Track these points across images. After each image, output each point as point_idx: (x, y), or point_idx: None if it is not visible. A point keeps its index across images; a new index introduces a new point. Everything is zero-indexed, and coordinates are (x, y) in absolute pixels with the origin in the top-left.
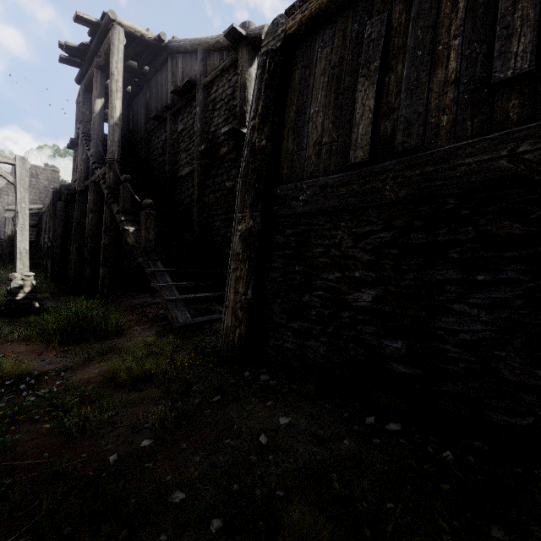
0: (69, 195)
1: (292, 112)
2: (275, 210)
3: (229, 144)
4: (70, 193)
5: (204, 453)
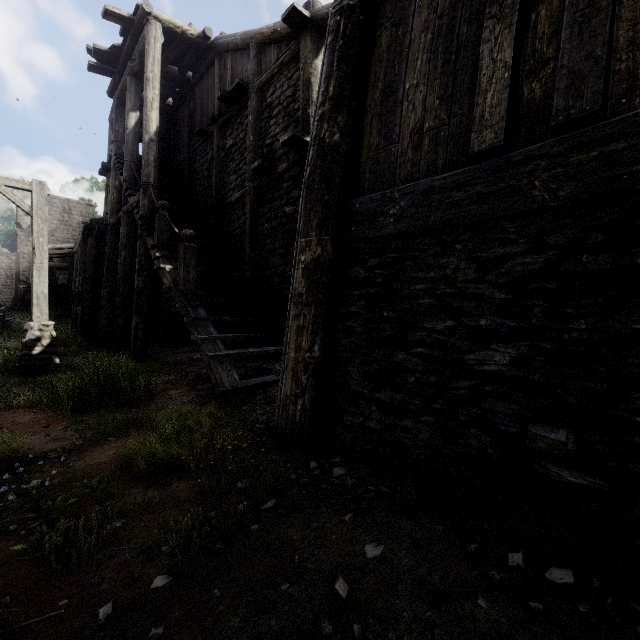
0: (101, 230)
1: (378, 91)
2: (353, 232)
3: (289, 158)
4: (102, 227)
5: (246, 610)
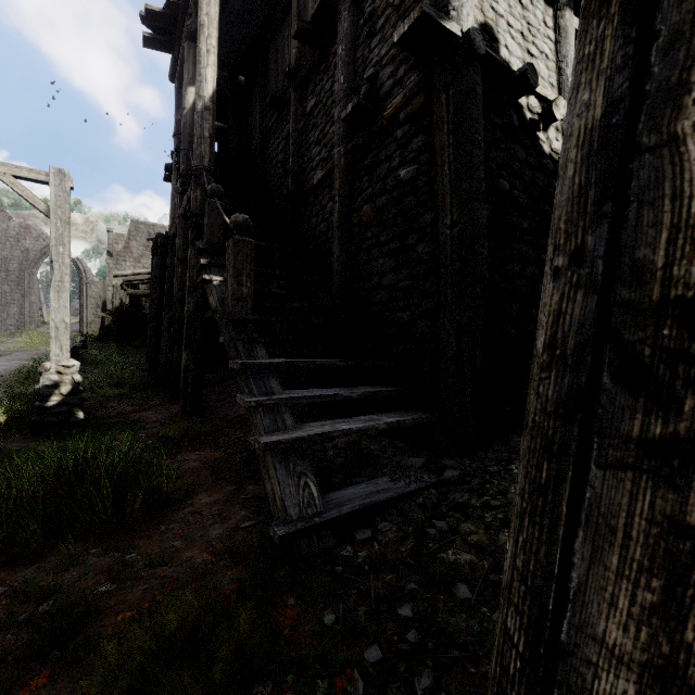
0: (163, 245)
1: None
2: None
3: (405, 84)
4: (164, 242)
5: None
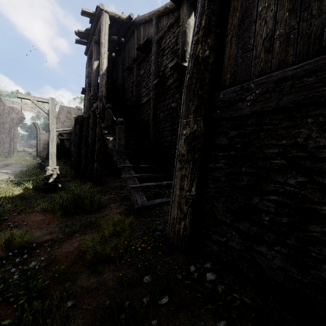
0: (81, 121)
1: (236, 18)
2: (218, 114)
3: (173, 76)
4: (82, 119)
5: None
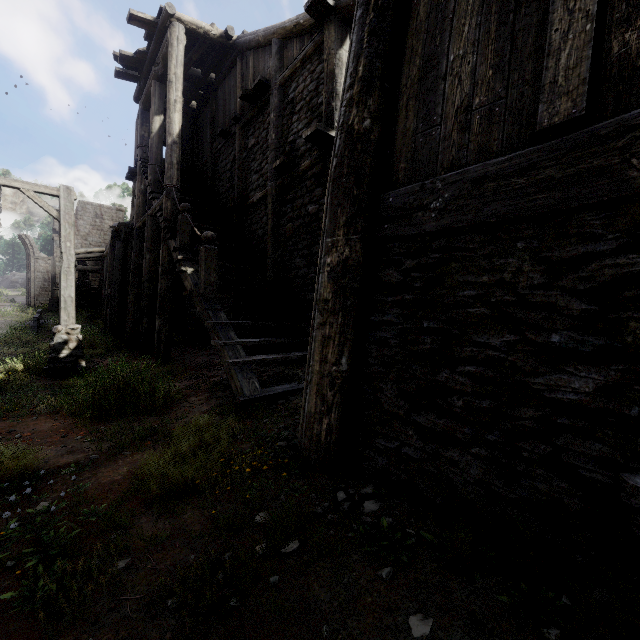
0: (127, 234)
1: (415, 68)
2: (386, 230)
3: (312, 155)
4: (128, 231)
5: None
